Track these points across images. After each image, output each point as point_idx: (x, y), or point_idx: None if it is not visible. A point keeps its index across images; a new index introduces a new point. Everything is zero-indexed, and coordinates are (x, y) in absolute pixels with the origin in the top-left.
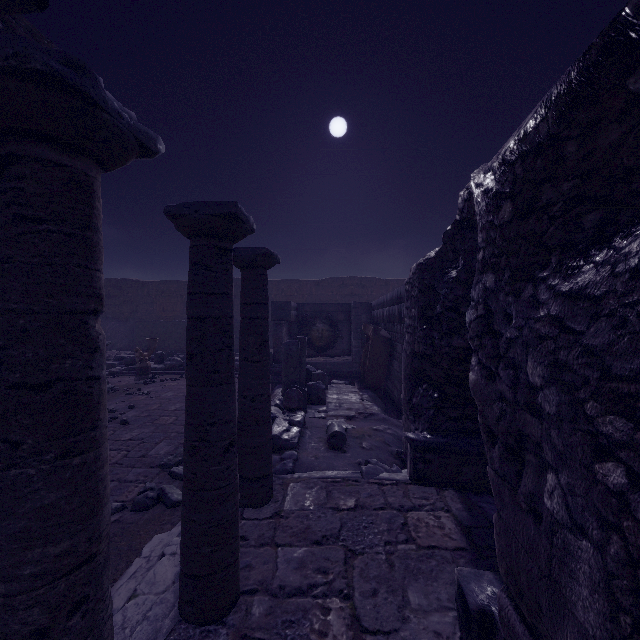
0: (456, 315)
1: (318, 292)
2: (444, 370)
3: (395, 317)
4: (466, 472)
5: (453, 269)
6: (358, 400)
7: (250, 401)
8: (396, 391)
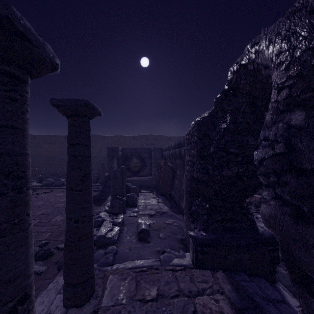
0: (226, 154)
1: (134, 142)
2: (215, 190)
3: (177, 155)
4: (229, 258)
5: (222, 123)
6: (156, 203)
7: (74, 222)
8: (177, 196)
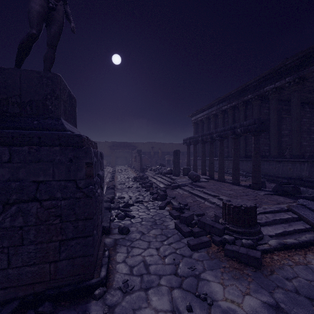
0: None
1: None
2: None
3: None
4: None
5: None
6: None
7: None
8: None
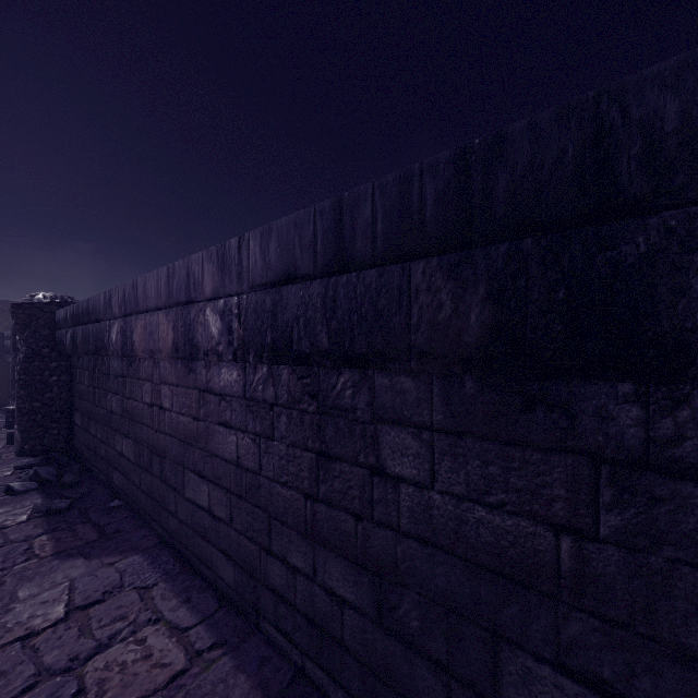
0: None
1: None
2: None
3: None
4: None
5: None
6: None
7: None
8: None
